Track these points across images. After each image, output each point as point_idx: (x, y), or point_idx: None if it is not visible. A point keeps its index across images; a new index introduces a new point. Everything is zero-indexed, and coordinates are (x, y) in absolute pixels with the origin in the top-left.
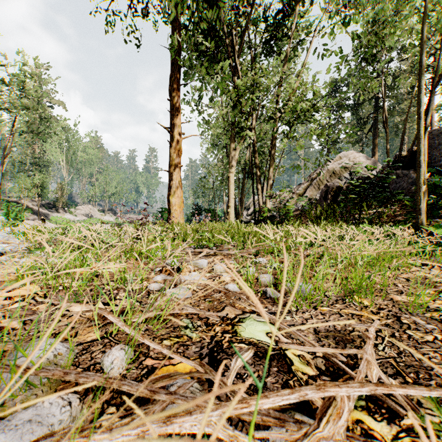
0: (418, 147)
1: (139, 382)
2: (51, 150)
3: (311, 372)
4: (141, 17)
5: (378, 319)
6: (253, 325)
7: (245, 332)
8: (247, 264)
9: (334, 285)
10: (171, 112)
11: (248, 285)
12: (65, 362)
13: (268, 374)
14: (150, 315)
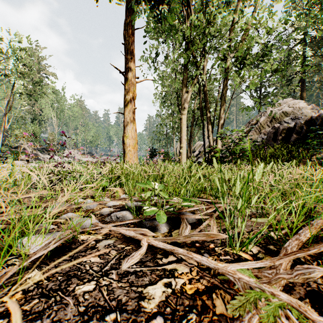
0: None
1: None
2: (45, 108)
3: None
4: None
5: None
6: None
7: None
8: None
9: None
10: (125, 56)
11: None
12: None
13: None
14: None
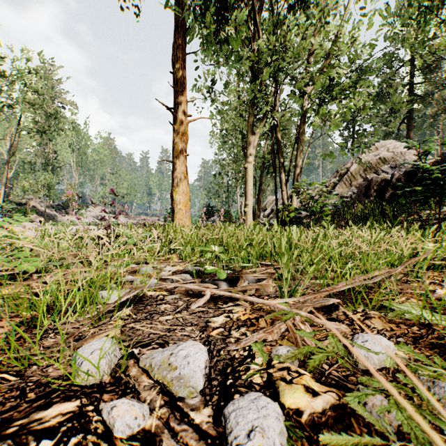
0: None
1: None
2: (62, 150)
3: None
4: None
5: None
6: None
7: None
8: None
9: None
10: (175, 88)
11: None
12: None
13: None
14: None
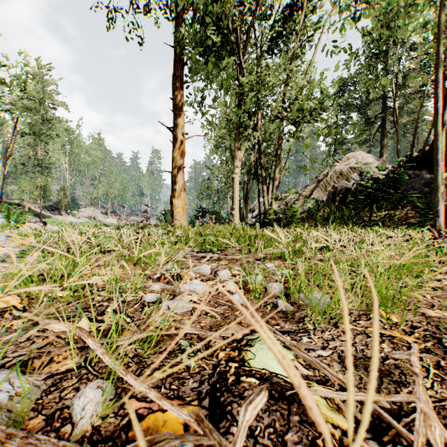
0: (435, 144)
1: (116, 440)
2: (54, 152)
3: (344, 424)
4: (144, 14)
5: (415, 342)
6: (265, 350)
7: (255, 360)
8: (255, 272)
9: (355, 297)
10: (174, 111)
11: (256, 296)
12: (23, 406)
13: (288, 427)
14: (140, 336)
